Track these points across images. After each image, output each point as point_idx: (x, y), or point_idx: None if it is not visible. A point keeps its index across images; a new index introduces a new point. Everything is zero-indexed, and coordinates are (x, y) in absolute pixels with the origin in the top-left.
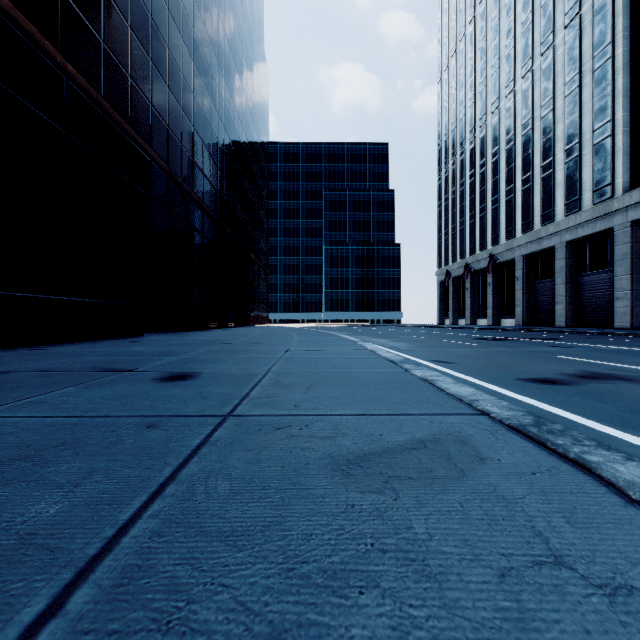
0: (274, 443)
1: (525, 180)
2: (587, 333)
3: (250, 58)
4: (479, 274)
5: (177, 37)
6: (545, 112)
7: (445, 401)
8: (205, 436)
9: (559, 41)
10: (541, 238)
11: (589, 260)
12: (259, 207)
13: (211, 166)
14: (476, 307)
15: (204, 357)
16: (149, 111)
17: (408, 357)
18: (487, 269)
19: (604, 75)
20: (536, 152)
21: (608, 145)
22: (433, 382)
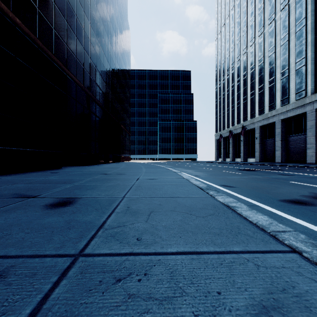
0: (108, 315)
1: (260, 88)
2: (294, 166)
3: (121, 25)
4: (236, 136)
5: (81, 10)
6: (270, 54)
7: (253, 231)
8: (41, 298)
9: (278, 17)
10: (268, 117)
11: (293, 129)
12: (125, 101)
13: (100, 79)
14: (235, 152)
15: (87, 184)
16: (65, 48)
17: (207, 182)
18: (241, 133)
19: (301, 34)
20: (266, 74)
21: (303, 70)
22: (234, 209)
